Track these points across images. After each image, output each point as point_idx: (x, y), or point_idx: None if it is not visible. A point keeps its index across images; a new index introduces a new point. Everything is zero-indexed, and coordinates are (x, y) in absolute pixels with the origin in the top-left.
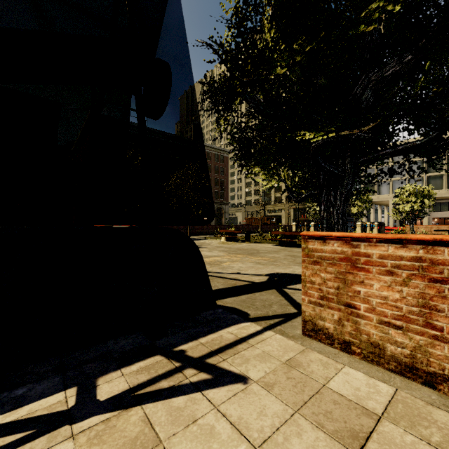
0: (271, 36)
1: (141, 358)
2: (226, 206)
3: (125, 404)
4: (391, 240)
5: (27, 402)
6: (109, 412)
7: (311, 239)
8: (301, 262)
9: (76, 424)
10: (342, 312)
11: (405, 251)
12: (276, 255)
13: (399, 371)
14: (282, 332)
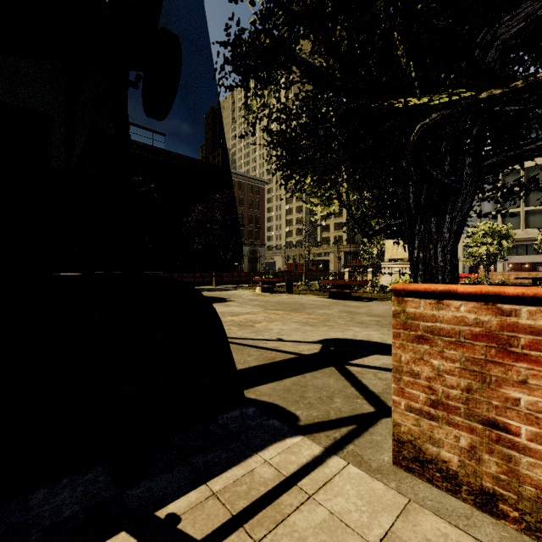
0: None
1: None
2: (262, 249)
3: None
4: None
5: None
6: None
7: (411, 297)
8: (362, 321)
9: None
10: (477, 435)
11: None
12: (327, 312)
13: None
14: (358, 460)
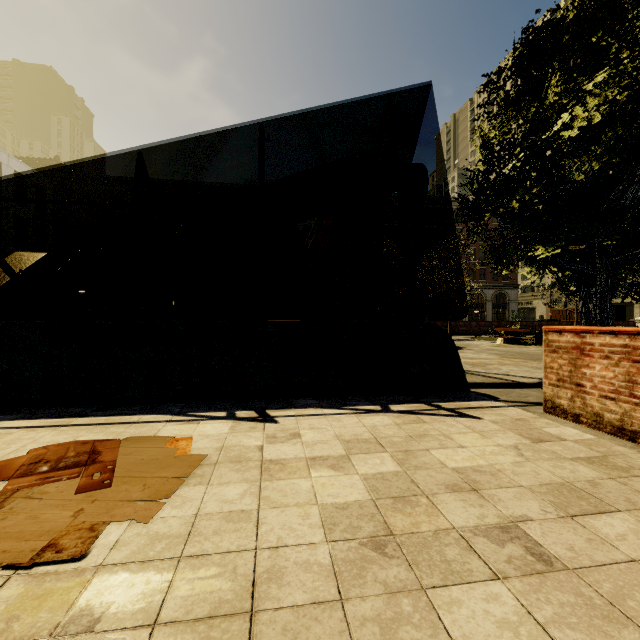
0: (513, 168)
1: (411, 403)
2: (512, 291)
3: (406, 413)
4: (607, 332)
5: (359, 405)
6: (399, 413)
7: (550, 332)
8: None
9: (386, 413)
10: (573, 391)
11: (616, 340)
12: None
13: (613, 433)
14: (524, 409)
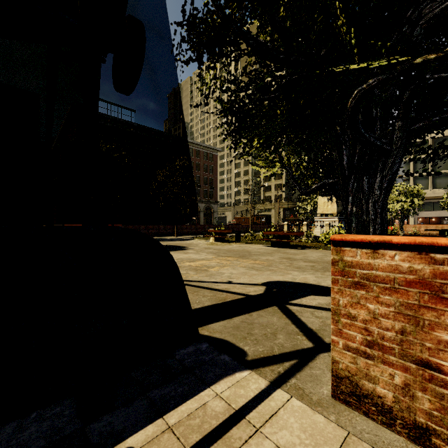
0: None
1: None
2: (215, 205)
3: None
4: None
5: None
6: None
7: (349, 247)
8: (299, 266)
9: None
10: (410, 374)
11: None
12: (270, 258)
13: None
14: (300, 393)
